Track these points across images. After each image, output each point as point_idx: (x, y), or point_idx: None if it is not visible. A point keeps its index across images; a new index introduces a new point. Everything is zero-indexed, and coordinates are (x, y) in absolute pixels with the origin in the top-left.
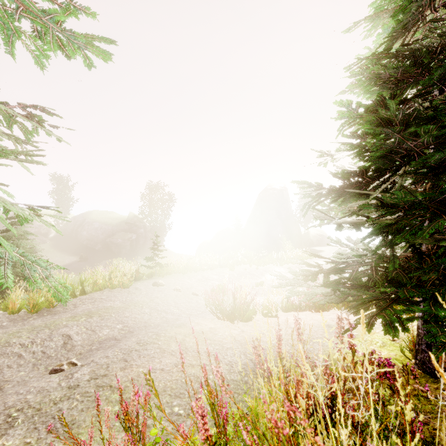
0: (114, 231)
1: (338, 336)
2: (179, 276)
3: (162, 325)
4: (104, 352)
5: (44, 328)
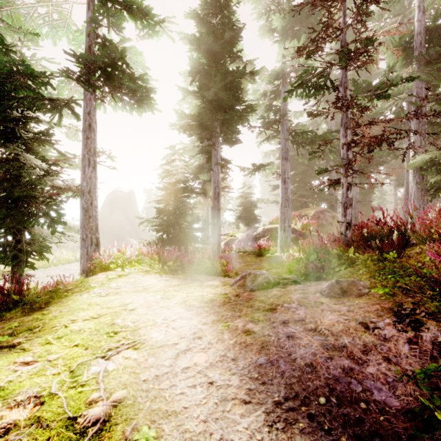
0: None
1: None
2: (42, 270)
3: None
4: None
5: None
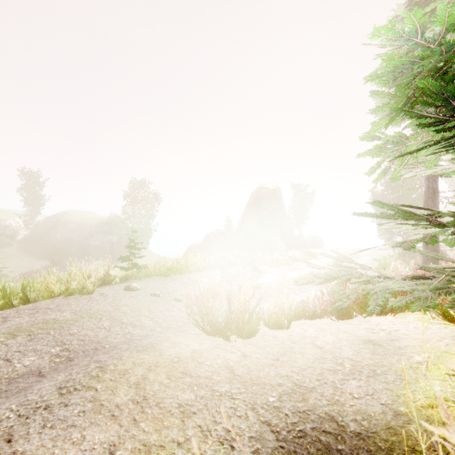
0: (92, 232)
1: None
2: (160, 279)
3: (120, 348)
4: None
5: None
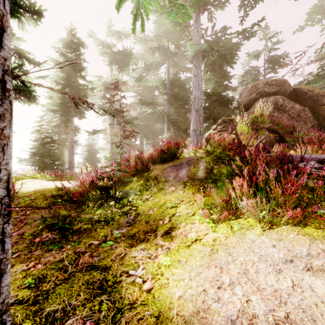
0: None
1: None
2: None
3: None
4: None
5: None
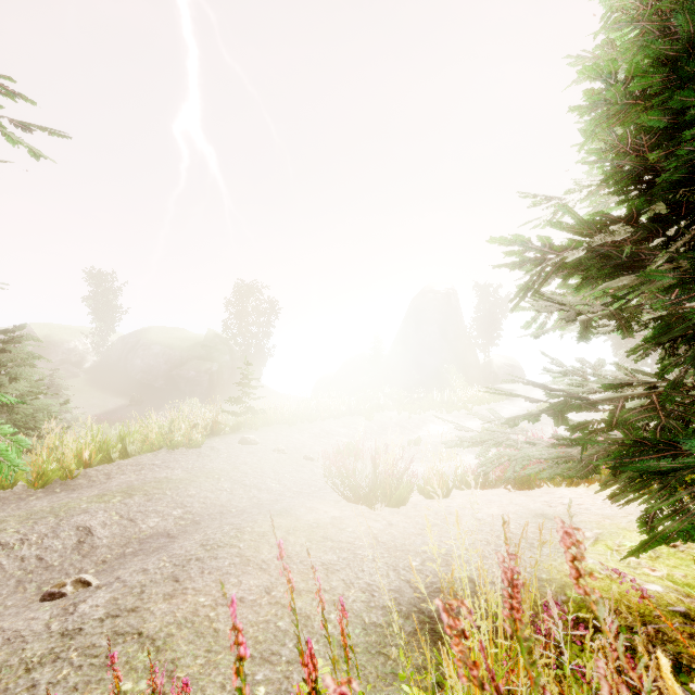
0: (184, 358)
1: (625, 557)
2: (283, 428)
3: (250, 512)
4: (143, 561)
5: (48, 515)
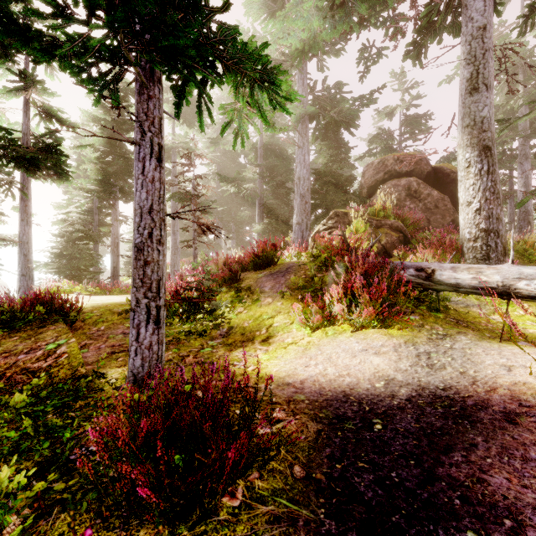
0: None
1: None
2: None
3: None
4: None
5: None
